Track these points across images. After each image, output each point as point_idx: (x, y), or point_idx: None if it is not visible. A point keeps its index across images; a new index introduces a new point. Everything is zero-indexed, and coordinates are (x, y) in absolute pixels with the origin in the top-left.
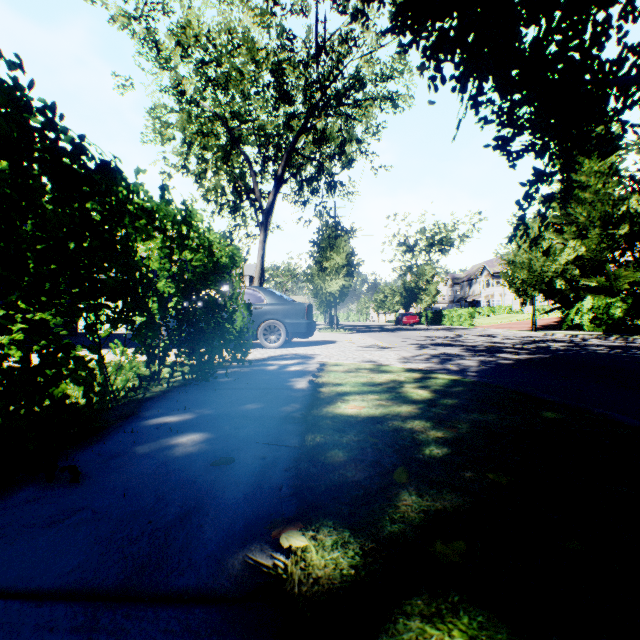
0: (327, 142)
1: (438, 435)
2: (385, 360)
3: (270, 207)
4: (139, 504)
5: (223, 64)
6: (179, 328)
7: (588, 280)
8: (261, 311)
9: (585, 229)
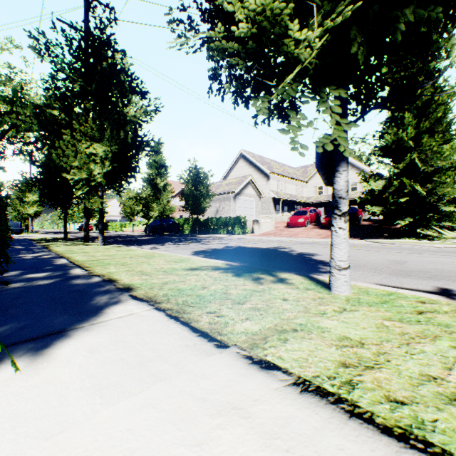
0: None
1: (48, 239)
2: None
3: None
4: (18, 240)
5: None
6: None
7: None
8: None
9: None
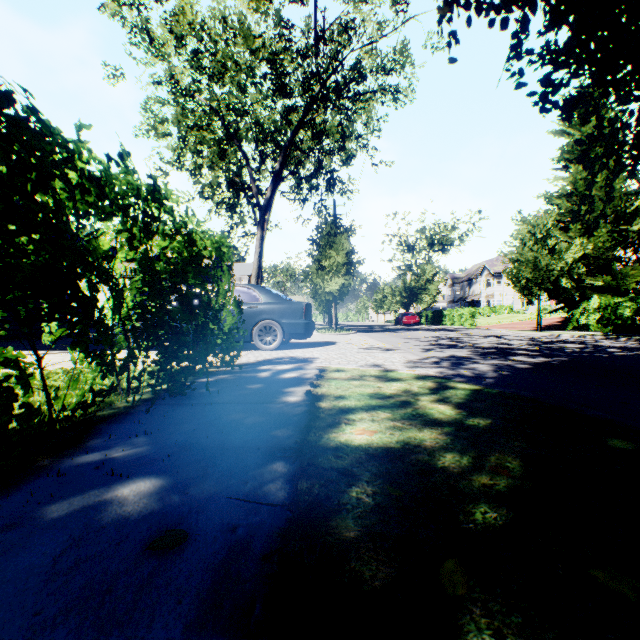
0: (326, 137)
1: (485, 482)
2: (390, 364)
3: (267, 203)
4: None
5: (218, 54)
6: (145, 330)
7: (594, 279)
8: (256, 310)
9: (590, 227)
